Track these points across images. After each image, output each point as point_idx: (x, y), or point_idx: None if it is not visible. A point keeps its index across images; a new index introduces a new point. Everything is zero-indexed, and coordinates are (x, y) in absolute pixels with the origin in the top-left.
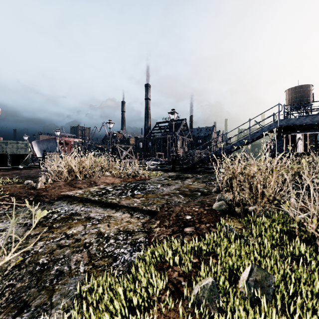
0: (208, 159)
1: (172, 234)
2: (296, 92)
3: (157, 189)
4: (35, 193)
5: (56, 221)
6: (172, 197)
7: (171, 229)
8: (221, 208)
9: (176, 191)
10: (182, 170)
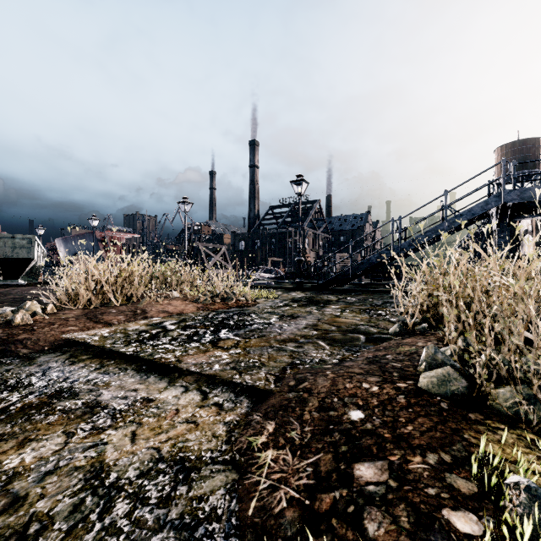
0: (364, 267)
1: (317, 488)
2: (515, 152)
3: (269, 327)
4: (4, 335)
5: (3, 415)
6: (302, 346)
7: (311, 460)
8: (448, 389)
9: (311, 332)
10: (317, 287)
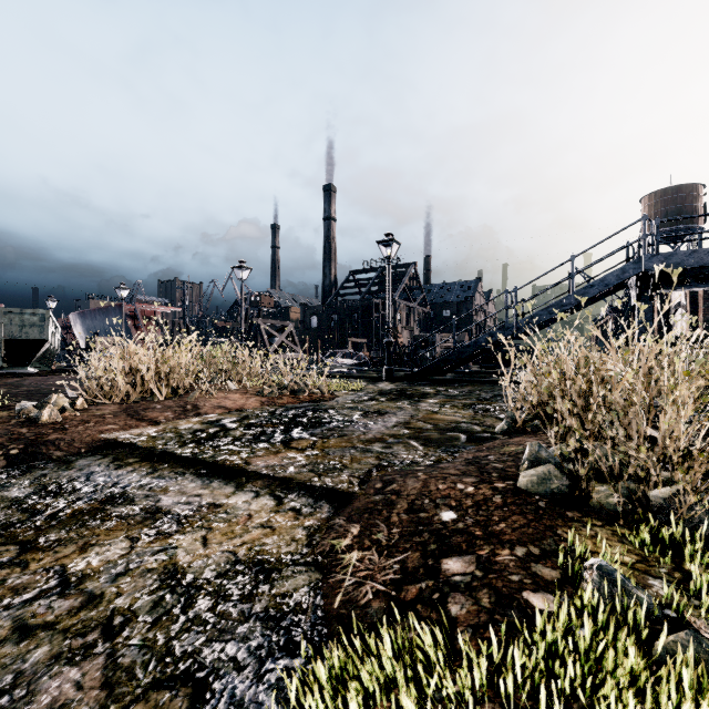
0: (471, 351)
1: (403, 581)
2: (667, 202)
3: (351, 425)
4: (31, 435)
5: (54, 522)
6: (391, 446)
7: (398, 558)
8: (547, 488)
9: (402, 431)
10: (411, 377)
